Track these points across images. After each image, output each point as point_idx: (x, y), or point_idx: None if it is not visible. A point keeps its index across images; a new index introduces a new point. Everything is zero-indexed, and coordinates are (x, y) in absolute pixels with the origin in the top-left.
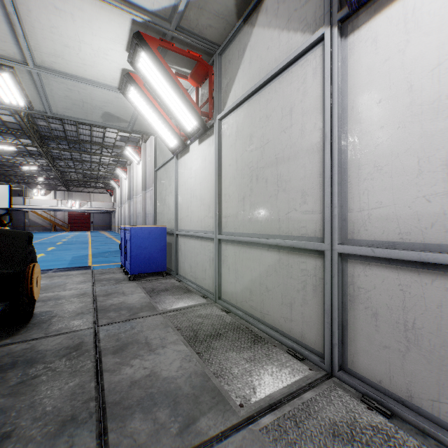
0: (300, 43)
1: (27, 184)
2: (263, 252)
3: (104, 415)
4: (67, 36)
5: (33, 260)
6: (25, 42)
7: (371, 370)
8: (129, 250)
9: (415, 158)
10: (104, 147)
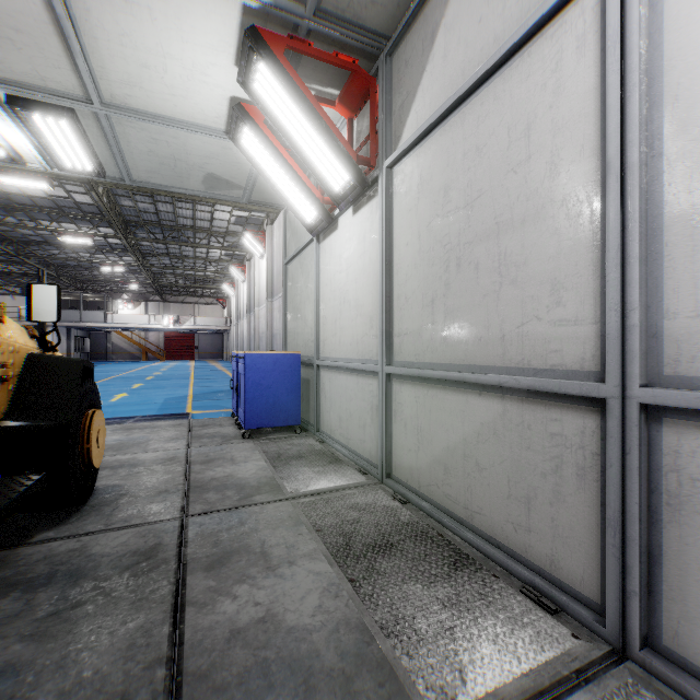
0: None
1: (110, 293)
2: (470, 398)
3: (178, 699)
4: (145, 49)
5: (93, 404)
6: (85, 65)
7: None
8: (243, 391)
9: None
10: (213, 234)
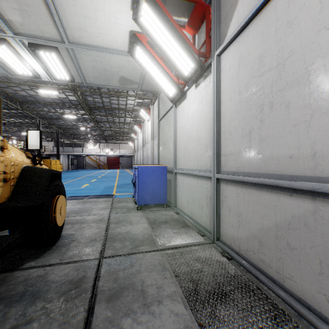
0: None
1: (84, 139)
2: (282, 197)
3: None
4: (86, 7)
5: (59, 192)
6: (59, 21)
7: None
8: (137, 185)
9: None
10: (127, 111)
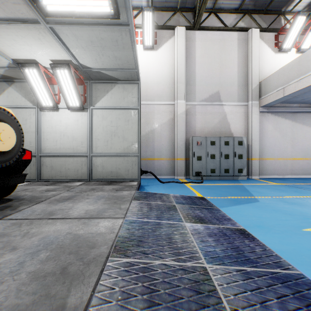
0: (29, 104)
1: None
2: None
3: None
4: None
5: None
6: None
7: (46, 177)
8: None
9: (53, 139)
10: None
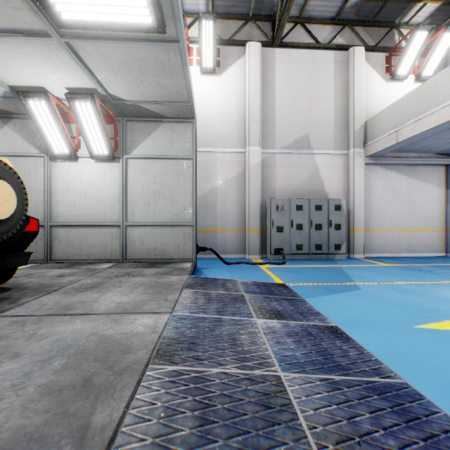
0: (35, 151)
1: None
2: None
3: None
4: None
5: None
6: None
7: (59, 256)
8: None
9: (69, 201)
10: None
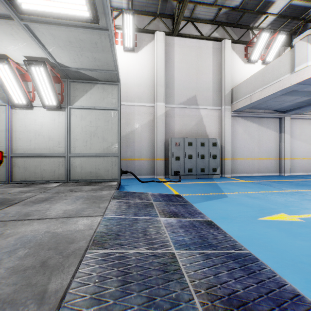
0: None
1: None
2: None
3: None
4: None
5: None
6: None
7: (19, 178)
8: None
9: (26, 138)
10: None
